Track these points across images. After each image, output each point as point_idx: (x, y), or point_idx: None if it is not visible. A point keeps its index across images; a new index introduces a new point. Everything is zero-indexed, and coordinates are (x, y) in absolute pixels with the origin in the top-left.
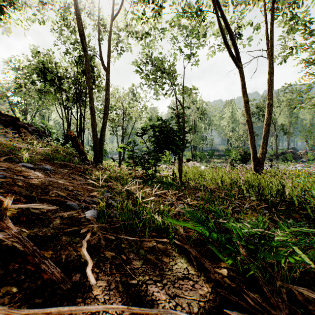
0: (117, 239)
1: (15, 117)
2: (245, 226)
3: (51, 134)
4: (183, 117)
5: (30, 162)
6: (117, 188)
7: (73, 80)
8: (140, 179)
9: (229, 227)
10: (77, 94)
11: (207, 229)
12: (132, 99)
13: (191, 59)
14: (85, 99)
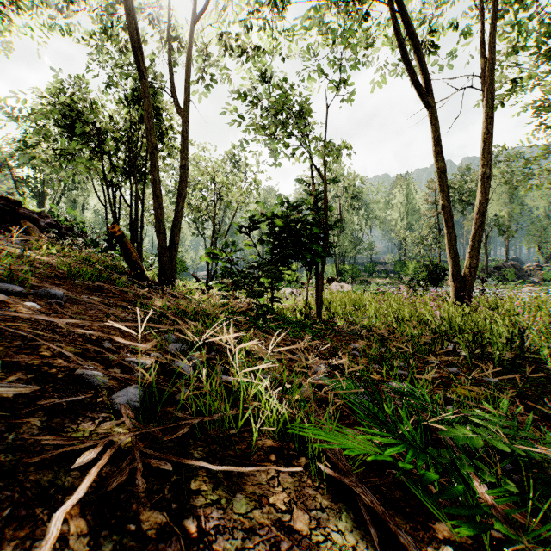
0: (182, 465)
1: (13, 201)
2: (495, 435)
3: (84, 232)
4: (324, 198)
5: (23, 281)
6: (187, 338)
7: (124, 135)
8: (243, 315)
9: (458, 440)
10: (130, 160)
11: (410, 453)
12: (230, 172)
13: (339, 91)
14: (146, 169)
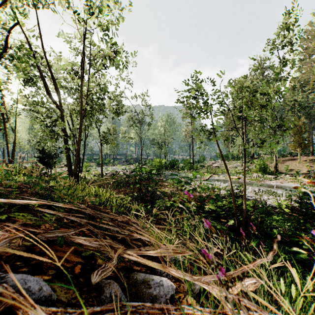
0: None
1: None
2: None
3: None
4: None
5: None
6: None
7: None
8: None
9: None
10: None
11: None
12: None
13: None
14: None
